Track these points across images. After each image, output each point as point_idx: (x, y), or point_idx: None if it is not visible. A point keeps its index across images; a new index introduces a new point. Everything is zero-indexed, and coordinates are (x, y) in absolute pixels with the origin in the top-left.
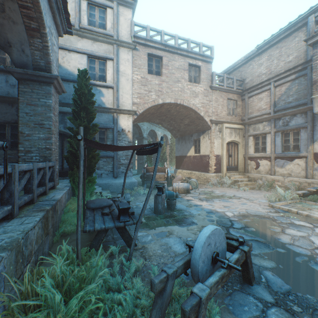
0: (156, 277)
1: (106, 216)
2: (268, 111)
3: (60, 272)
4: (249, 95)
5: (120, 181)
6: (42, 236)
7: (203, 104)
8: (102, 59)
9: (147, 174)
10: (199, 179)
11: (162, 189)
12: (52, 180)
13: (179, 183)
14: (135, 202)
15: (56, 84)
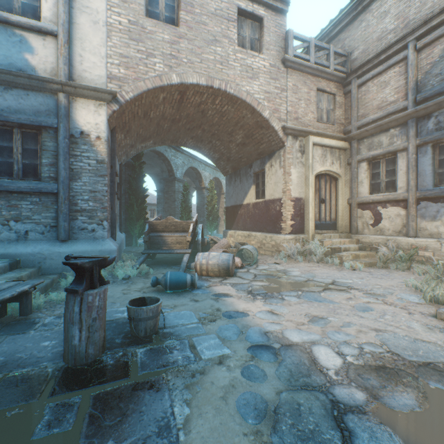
0: None
1: None
2: (402, 103)
3: None
4: (360, 81)
5: (73, 249)
6: None
7: (269, 95)
8: None
9: (151, 234)
10: (263, 246)
11: (90, 269)
12: None
13: (210, 252)
14: None
15: None
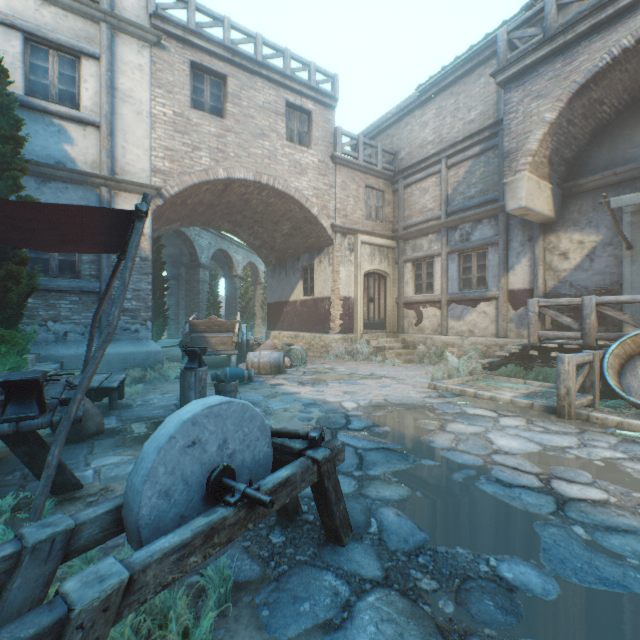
0: None
1: None
2: (437, 213)
3: None
4: (406, 183)
5: (118, 350)
6: None
7: (318, 191)
8: (67, 51)
9: (193, 335)
10: (312, 347)
11: (199, 355)
12: None
13: (261, 352)
14: (147, 396)
15: None
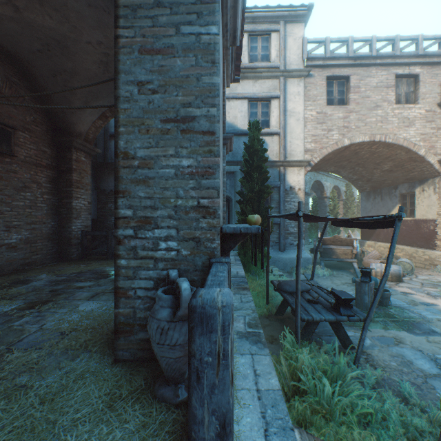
0: None
1: (315, 305)
2: None
3: (307, 361)
4: None
5: (288, 256)
6: None
7: (425, 136)
8: (264, 100)
9: (324, 247)
10: (412, 258)
11: (369, 273)
12: None
13: (381, 264)
14: None
15: (228, 145)
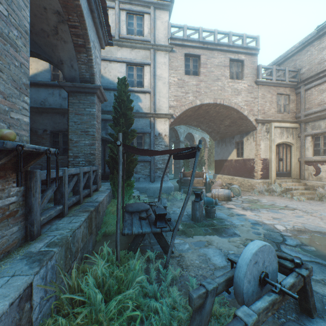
0: (194, 291)
1: (143, 221)
2: None
3: (101, 272)
4: (306, 87)
5: (157, 185)
6: (87, 235)
7: (247, 102)
8: (139, 65)
9: (184, 178)
10: (242, 185)
11: (200, 195)
12: (95, 183)
13: (218, 189)
14: (172, 208)
15: (99, 94)
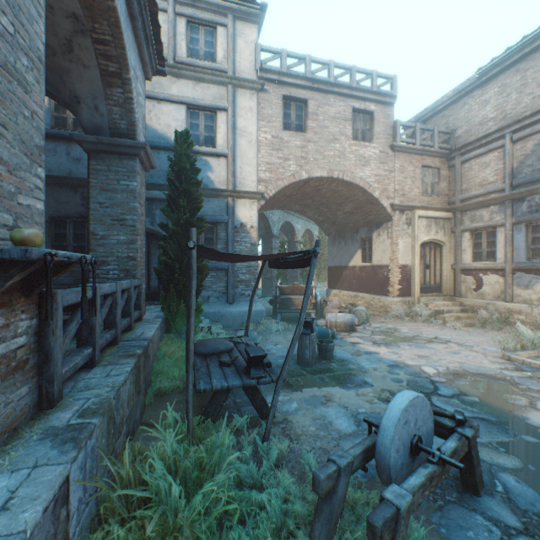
0: (320, 469)
1: (227, 368)
2: (500, 185)
3: (171, 452)
4: (463, 158)
5: (238, 309)
6: (134, 395)
7: (379, 177)
8: (209, 110)
9: (282, 297)
10: (370, 306)
11: (311, 324)
12: (137, 307)
13: (336, 313)
14: (265, 345)
15: (143, 157)
